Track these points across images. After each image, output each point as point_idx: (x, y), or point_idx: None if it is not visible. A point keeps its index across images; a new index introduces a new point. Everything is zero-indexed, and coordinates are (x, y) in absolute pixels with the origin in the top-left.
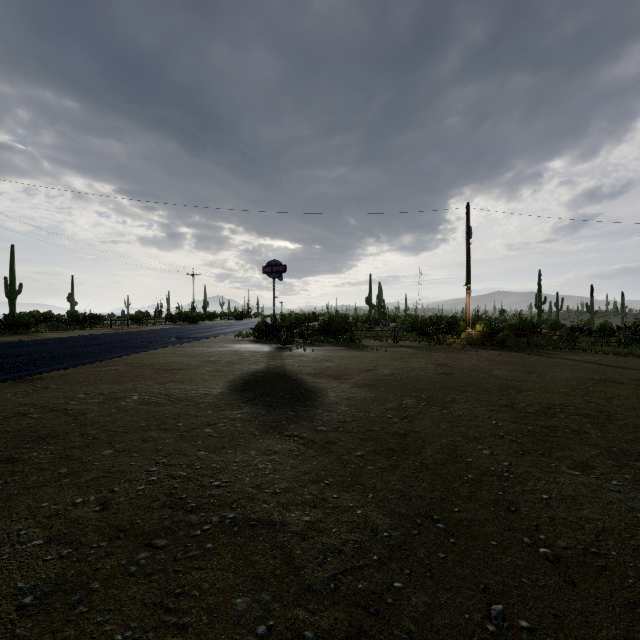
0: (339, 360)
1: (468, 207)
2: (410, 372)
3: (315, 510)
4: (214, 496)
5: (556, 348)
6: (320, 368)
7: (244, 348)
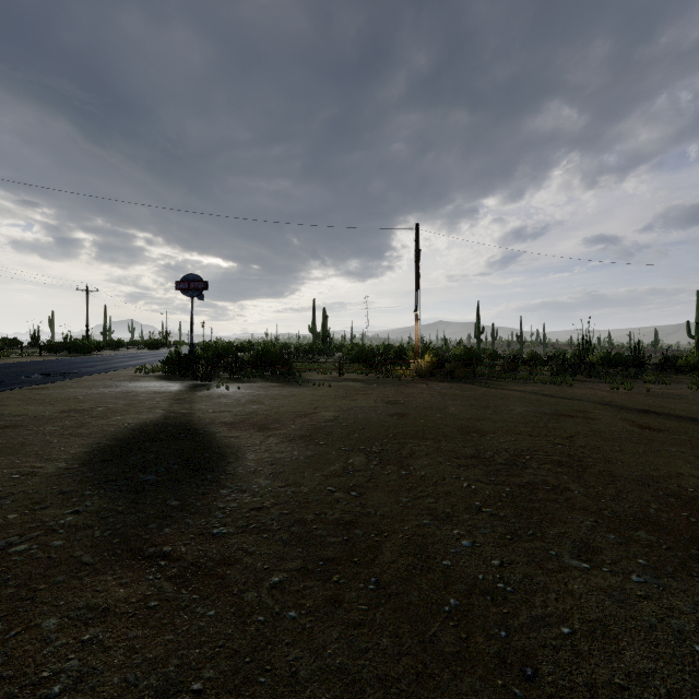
0: (270, 401)
1: (417, 228)
2: (358, 414)
3: None
4: None
5: (500, 378)
6: (243, 414)
7: (143, 387)
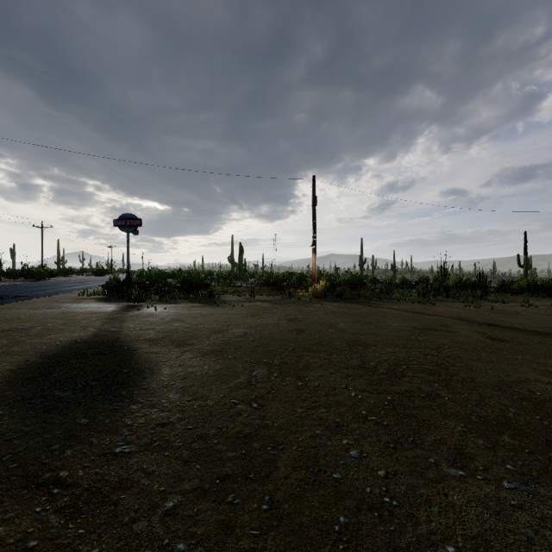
0: (191, 319)
1: (314, 179)
2: (263, 330)
3: None
4: None
5: (379, 299)
6: (165, 331)
7: (82, 308)
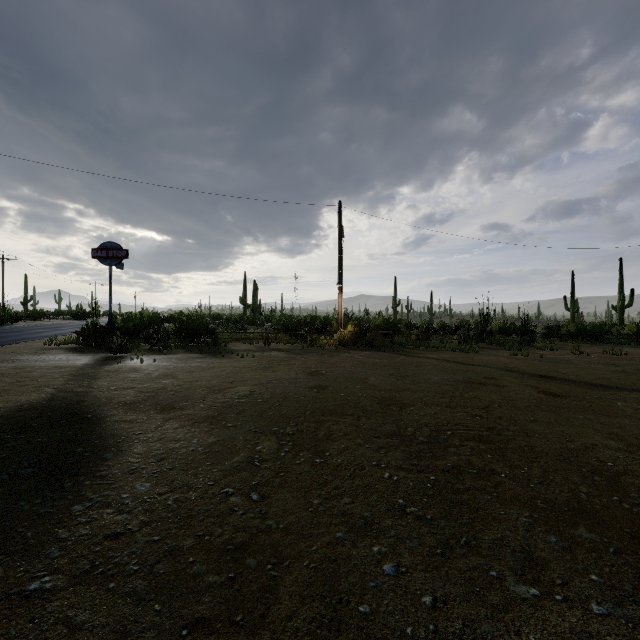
0: (185, 374)
1: (340, 205)
2: (276, 388)
3: None
4: None
5: (415, 346)
6: (149, 391)
7: (45, 361)
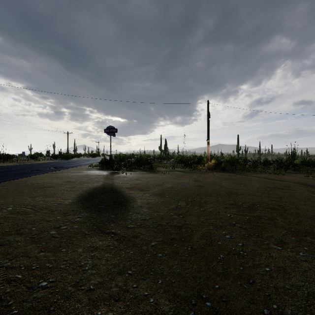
0: (144, 179)
1: (208, 102)
2: (181, 185)
3: (118, 304)
4: (37, 299)
5: (248, 171)
6: (133, 184)
7: (92, 173)
